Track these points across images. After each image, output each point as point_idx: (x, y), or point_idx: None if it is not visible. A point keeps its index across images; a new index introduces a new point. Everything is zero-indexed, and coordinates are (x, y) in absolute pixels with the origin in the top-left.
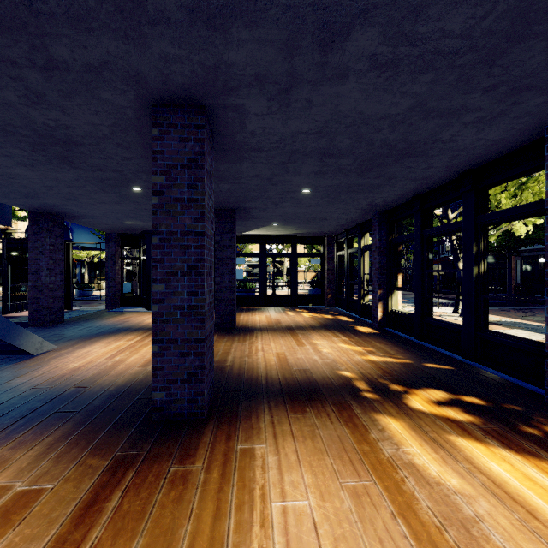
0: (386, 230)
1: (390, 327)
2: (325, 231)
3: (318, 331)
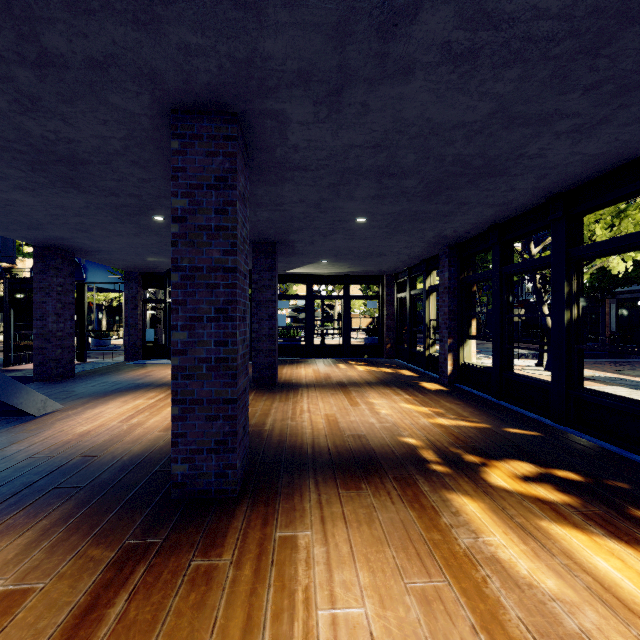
0: (457, 267)
1: (461, 383)
2: (384, 269)
3: (375, 388)
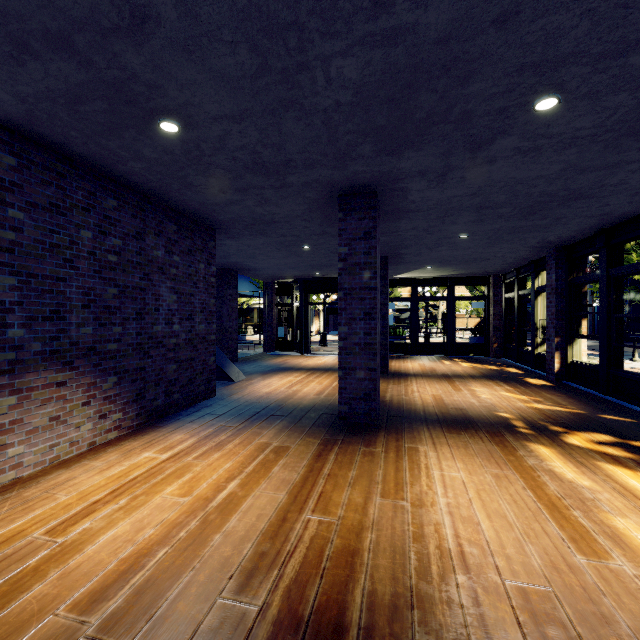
0: (565, 269)
1: (569, 381)
2: (490, 271)
3: (477, 380)
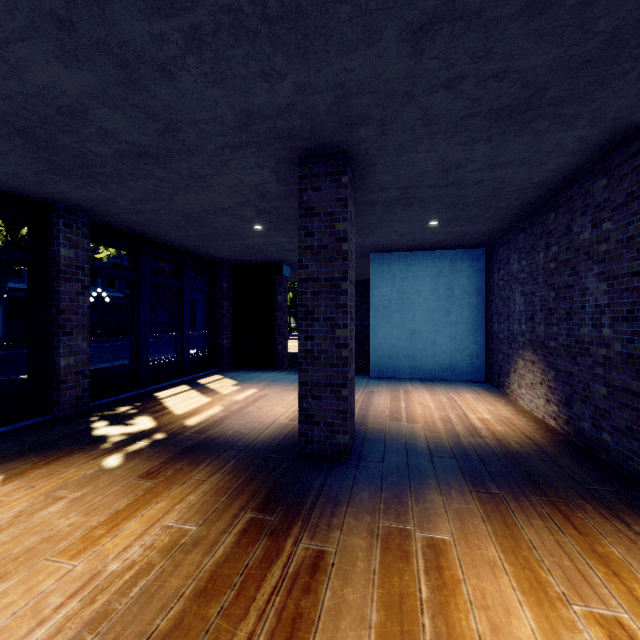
0: None
1: None
2: None
3: None
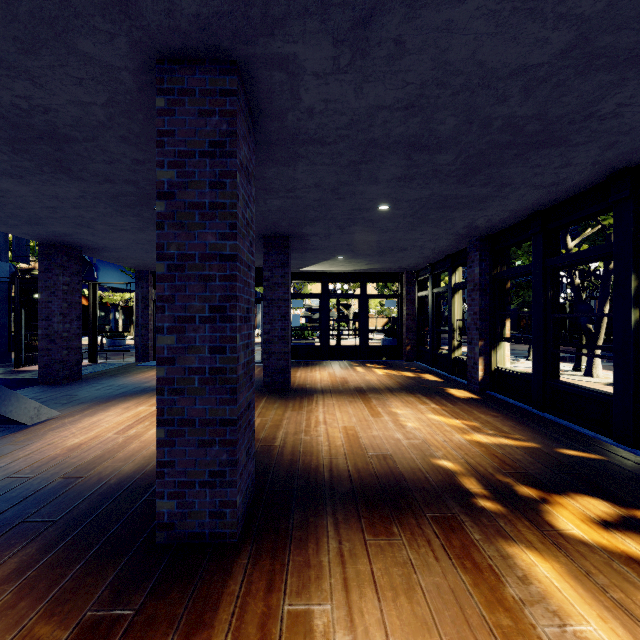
0: (488, 262)
1: (493, 390)
2: (404, 266)
3: (397, 395)
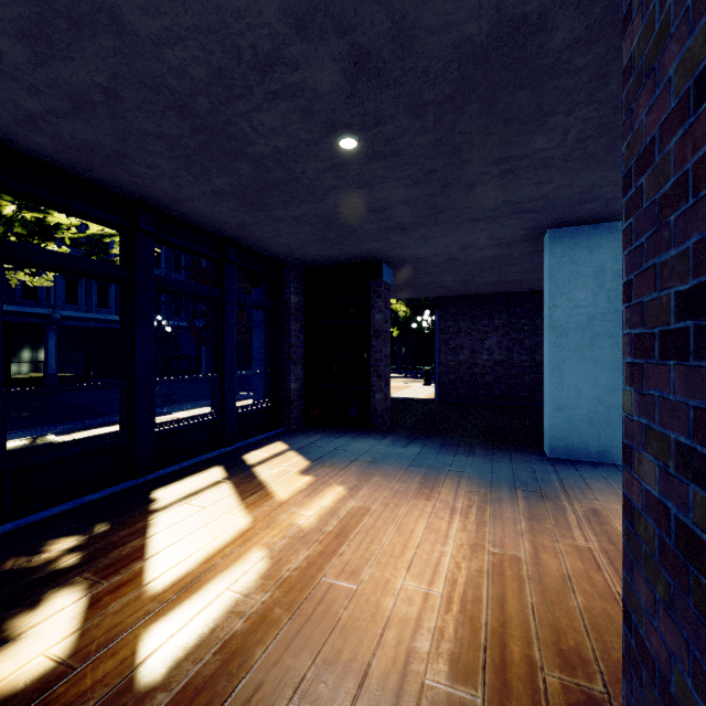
0: None
1: None
2: None
3: None
